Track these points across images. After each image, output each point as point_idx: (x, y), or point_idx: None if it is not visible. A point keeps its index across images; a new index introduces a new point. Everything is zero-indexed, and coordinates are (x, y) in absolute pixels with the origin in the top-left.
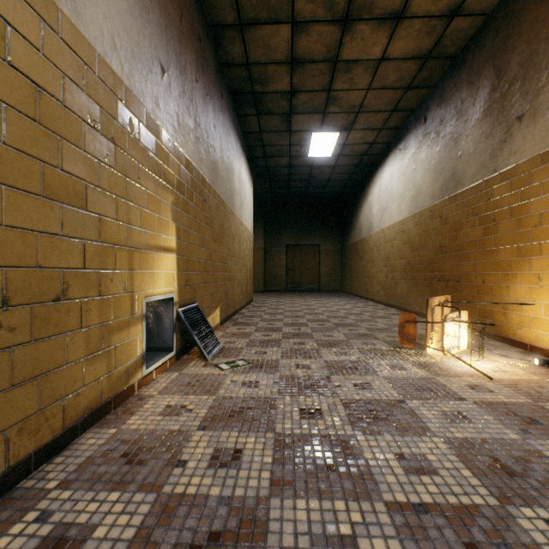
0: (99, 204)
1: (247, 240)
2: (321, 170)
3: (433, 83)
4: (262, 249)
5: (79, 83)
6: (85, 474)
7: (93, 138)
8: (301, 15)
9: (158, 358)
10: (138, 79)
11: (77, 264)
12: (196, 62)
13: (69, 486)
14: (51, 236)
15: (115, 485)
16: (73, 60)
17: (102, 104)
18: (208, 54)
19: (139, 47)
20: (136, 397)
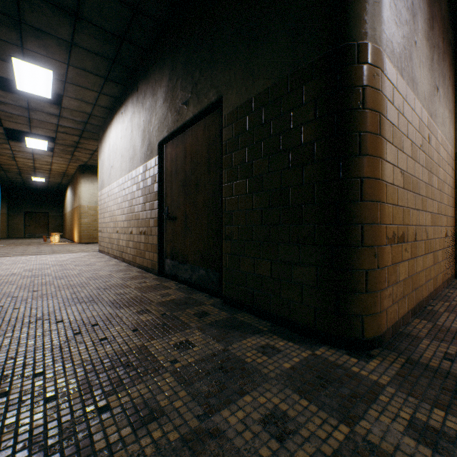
0: None
1: None
2: (42, 183)
3: (71, 177)
4: (6, 214)
5: None
6: None
7: None
8: (21, 166)
9: None
10: None
11: None
12: None
13: None
14: None
15: None
16: None
17: None
18: None
19: None
20: None
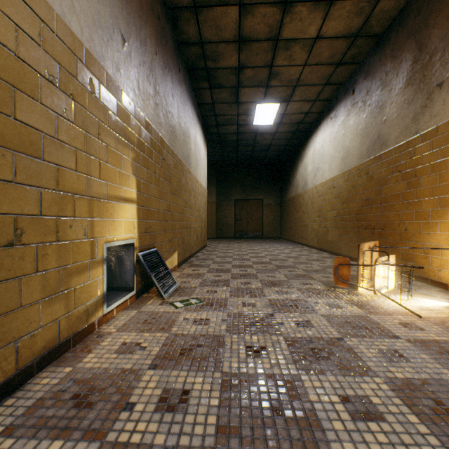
0: (57, 155)
1: (202, 195)
2: (264, 136)
3: (360, 59)
4: (214, 203)
5: (35, 38)
6: (32, 419)
7: (50, 92)
8: None
9: (119, 297)
10: (98, 43)
11: (33, 211)
12: (156, 37)
13: (14, 433)
14: (3, 182)
15: (59, 431)
16: (28, 14)
17: (60, 61)
18: (167, 32)
19: (99, 15)
20: (96, 334)
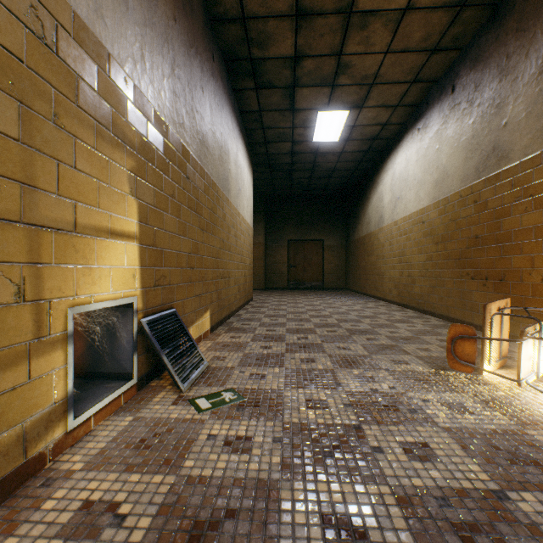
0: None
1: (245, 233)
2: (326, 157)
3: (465, 43)
4: (262, 244)
5: None
6: None
7: None
8: None
9: (105, 393)
10: None
11: None
12: None
13: None
14: None
15: None
16: None
17: None
18: None
19: None
20: (43, 477)
